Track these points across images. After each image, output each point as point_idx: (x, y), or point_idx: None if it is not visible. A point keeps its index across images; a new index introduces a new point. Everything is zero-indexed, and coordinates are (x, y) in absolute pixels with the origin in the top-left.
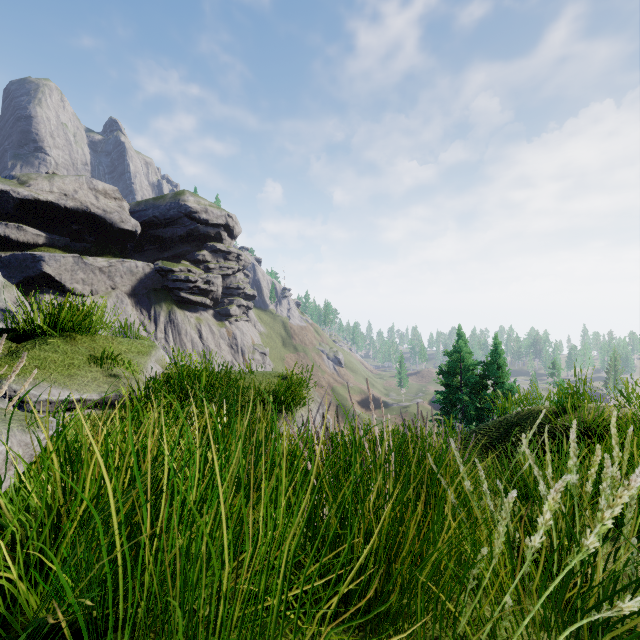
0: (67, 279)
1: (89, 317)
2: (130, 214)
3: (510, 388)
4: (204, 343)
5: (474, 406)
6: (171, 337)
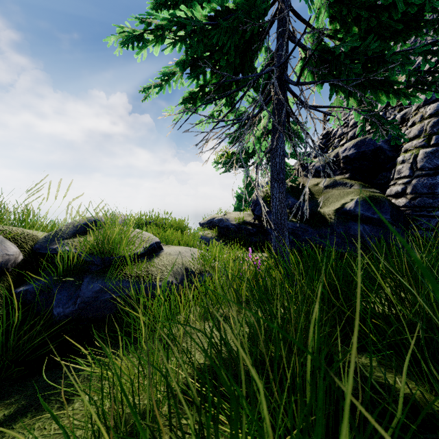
0: None
1: None
2: None
3: None
4: None
5: None
6: None
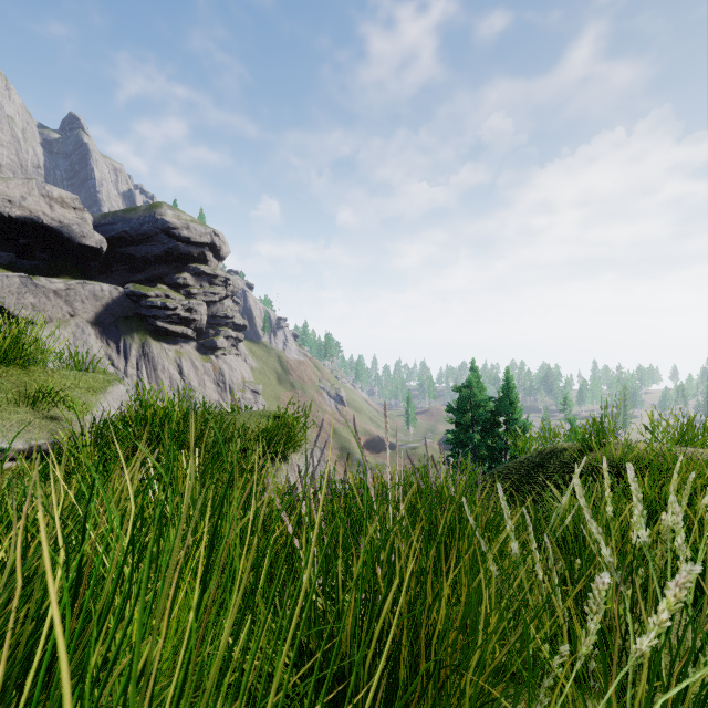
0: (12, 303)
1: (19, 343)
2: (94, 228)
3: (524, 425)
4: (185, 380)
5: (487, 445)
6: (145, 373)
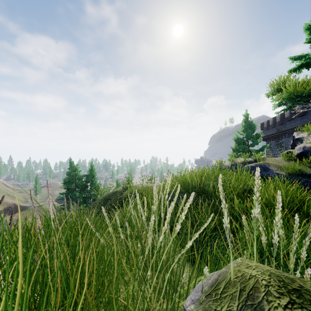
0: None
1: None
2: None
3: (98, 185)
4: None
5: (82, 197)
6: None
